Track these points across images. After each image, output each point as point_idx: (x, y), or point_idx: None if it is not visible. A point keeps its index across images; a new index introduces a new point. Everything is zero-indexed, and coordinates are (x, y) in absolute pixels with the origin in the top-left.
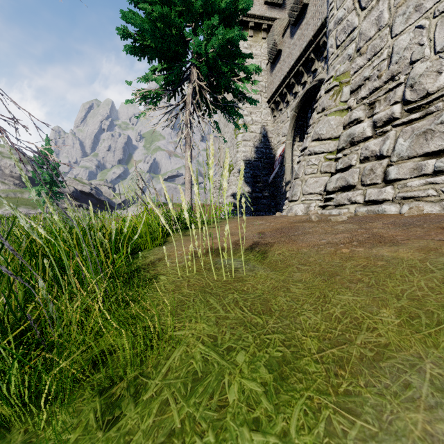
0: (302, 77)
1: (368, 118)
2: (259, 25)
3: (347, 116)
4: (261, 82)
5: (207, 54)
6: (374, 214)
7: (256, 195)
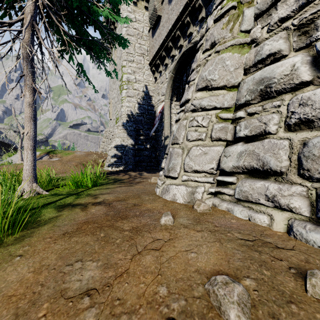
0: (179, 41)
1: (297, 50)
2: None
3: (251, 53)
4: (144, 46)
5: None
6: None
7: (138, 147)
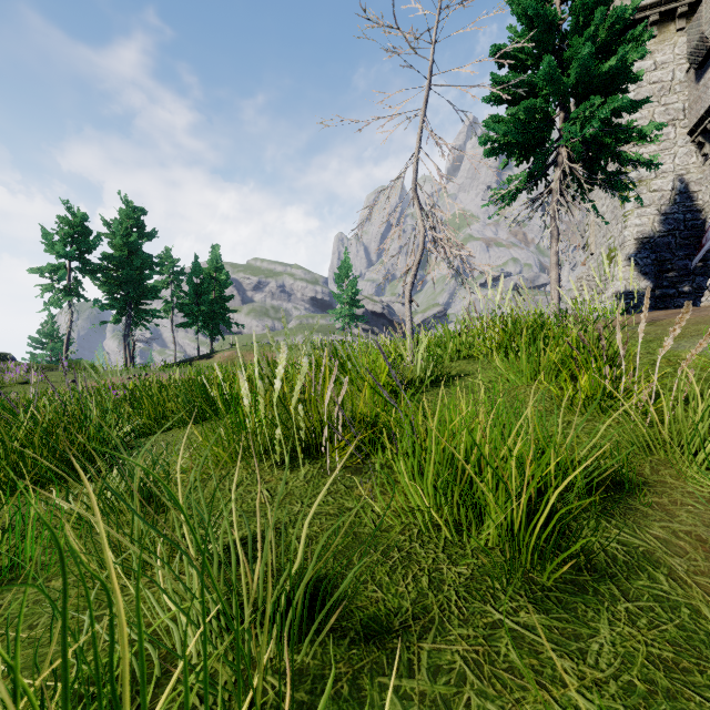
0: None
1: None
2: (670, 12)
3: None
4: (675, 105)
5: (583, 134)
6: None
7: (662, 292)
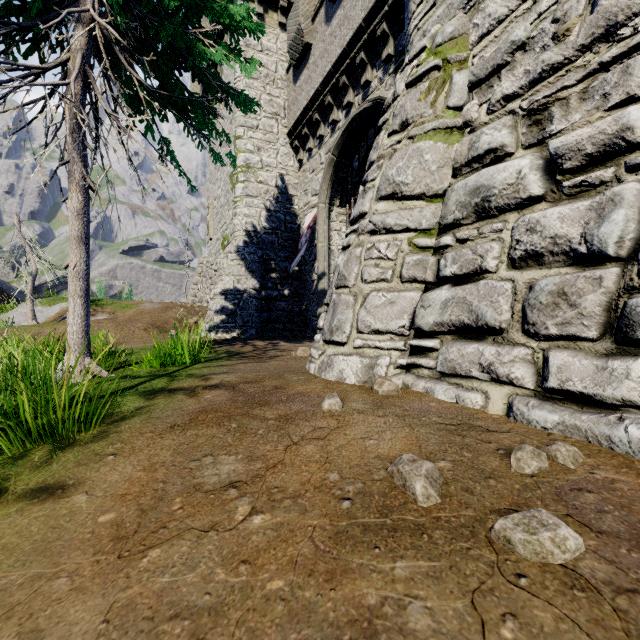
0: (346, 94)
1: (527, 148)
2: None
3: (463, 143)
4: (278, 99)
5: None
6: (593, 444)
7: (268, 293)
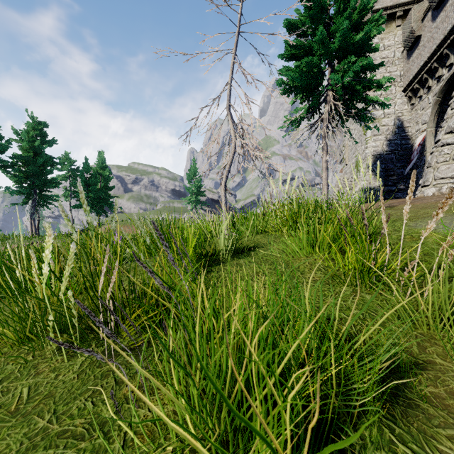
0: (448, 59)
1: None
2: (393, 14)
3: None
4: (395, 72)
5: (343, 81)
6: None
7: (388, 188)
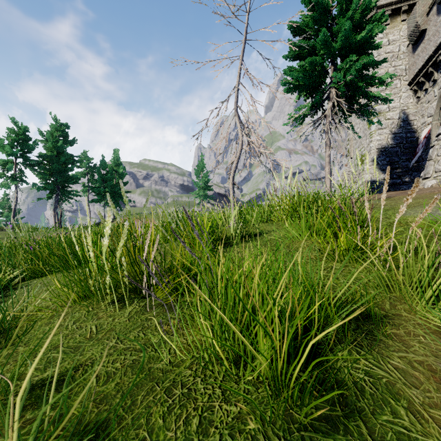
0: None
1: None
2: (397, 9)
3: None
4: (400, 66)
5: (345, 79)
6: None
7: (393, 181)
